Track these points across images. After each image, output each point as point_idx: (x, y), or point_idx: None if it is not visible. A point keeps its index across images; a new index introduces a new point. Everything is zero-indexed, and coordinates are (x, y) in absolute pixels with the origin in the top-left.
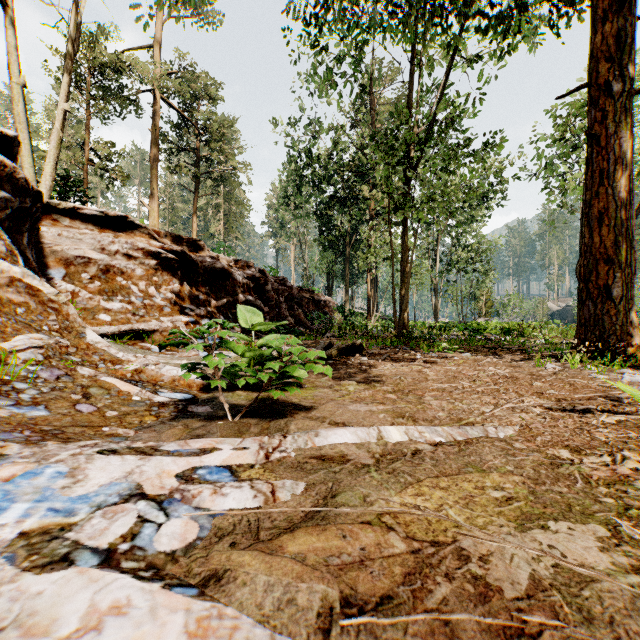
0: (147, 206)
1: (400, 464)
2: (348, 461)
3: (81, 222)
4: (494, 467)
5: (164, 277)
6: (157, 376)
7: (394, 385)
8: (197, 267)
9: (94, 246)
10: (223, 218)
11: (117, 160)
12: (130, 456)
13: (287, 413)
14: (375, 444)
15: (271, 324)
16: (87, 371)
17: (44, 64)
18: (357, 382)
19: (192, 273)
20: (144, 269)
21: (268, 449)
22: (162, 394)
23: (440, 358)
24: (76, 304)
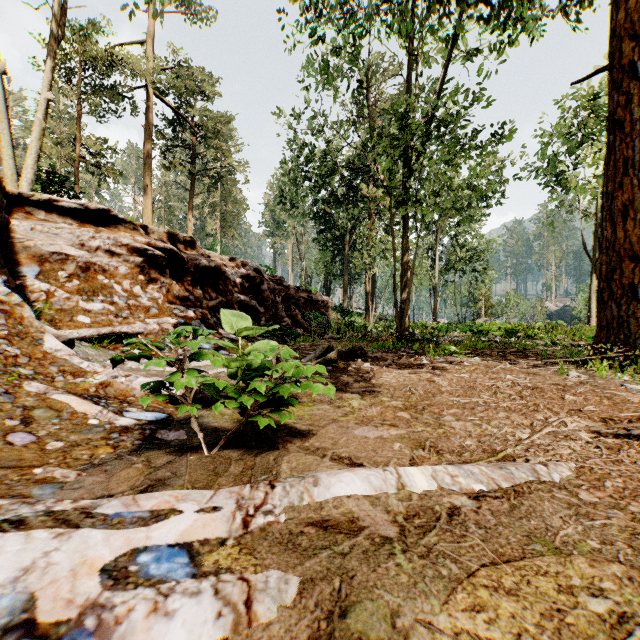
0: (141, 204)
1: (435, 537)
2: (360, 530)
3: (58, 215)
4: (571, 542)
5: (151, 276)
6: (127, 390)
7: (404, 399)
8: (187, 265)
9: (72, 241)
10: (219, 217)
11: (110, 156)
12: (42, 531)
13: (278, 441)
14: (395, 498)
15: (261, 329)
16: (36, 387)
17: (33, 57)
18: (361, 395)
19: (182, 271)
20: (129, 267)
21: (248, 509)
22: (128, 414)
23: (449, 363)
24: (51, 305)
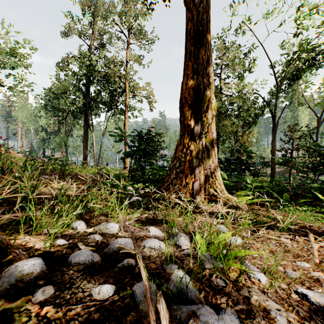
0: None
1: None
2: None
3: None
4: None
5: None
6: None
7: None
8: None
9: None
10: None
11: None
12: None
13: None
14: None
15: None
16: None
17: None
18: None
19: None
20: None
21: None
22: None
23: None
24: None
